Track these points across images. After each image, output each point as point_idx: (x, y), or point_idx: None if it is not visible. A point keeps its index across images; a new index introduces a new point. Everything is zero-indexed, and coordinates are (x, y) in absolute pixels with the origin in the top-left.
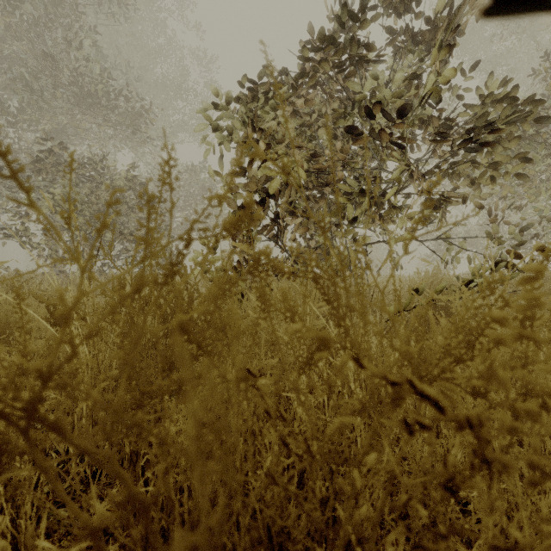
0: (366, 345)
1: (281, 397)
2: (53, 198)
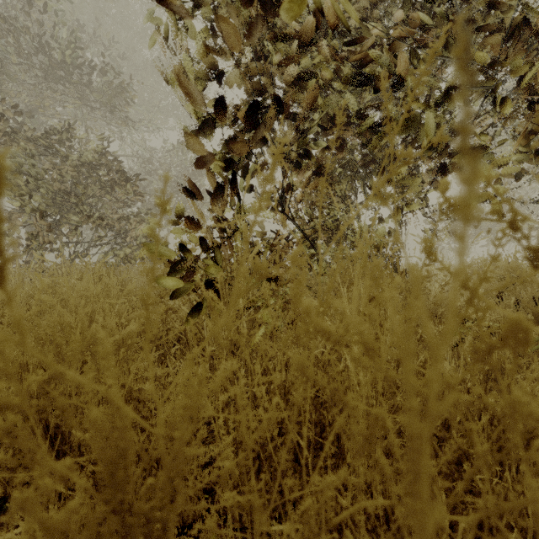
0: None
1: None
2: None
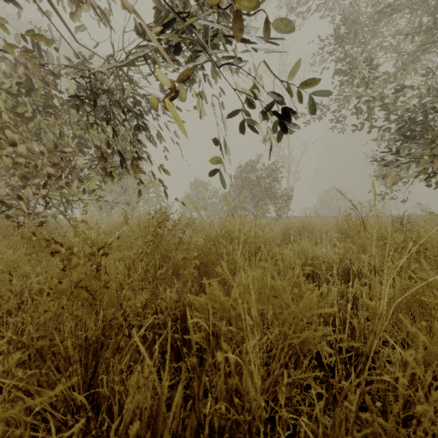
0: None
1: None
2: None
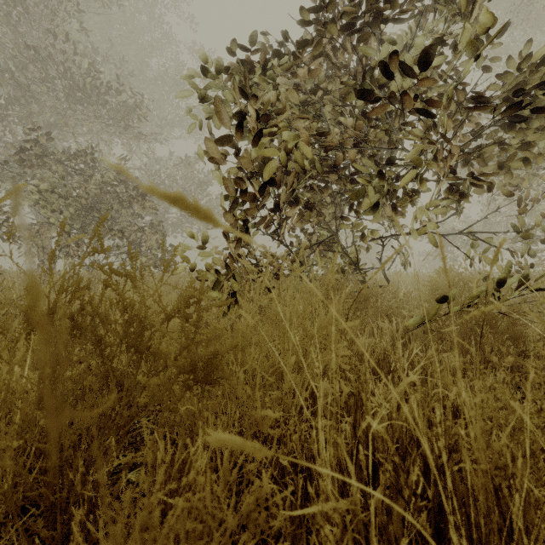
0: (392, 367)
1: (286, 469)
2: (37, 191)
